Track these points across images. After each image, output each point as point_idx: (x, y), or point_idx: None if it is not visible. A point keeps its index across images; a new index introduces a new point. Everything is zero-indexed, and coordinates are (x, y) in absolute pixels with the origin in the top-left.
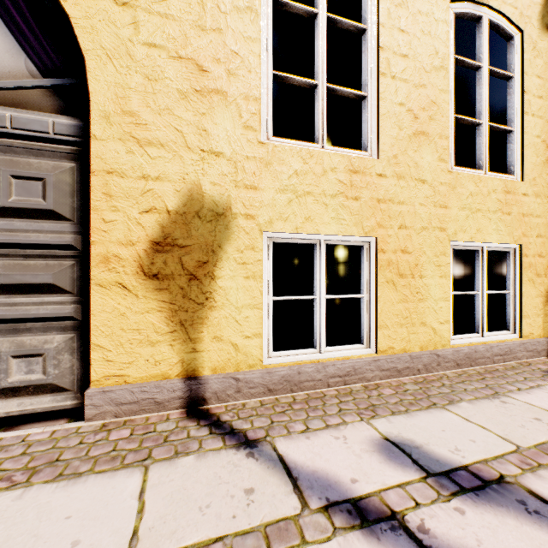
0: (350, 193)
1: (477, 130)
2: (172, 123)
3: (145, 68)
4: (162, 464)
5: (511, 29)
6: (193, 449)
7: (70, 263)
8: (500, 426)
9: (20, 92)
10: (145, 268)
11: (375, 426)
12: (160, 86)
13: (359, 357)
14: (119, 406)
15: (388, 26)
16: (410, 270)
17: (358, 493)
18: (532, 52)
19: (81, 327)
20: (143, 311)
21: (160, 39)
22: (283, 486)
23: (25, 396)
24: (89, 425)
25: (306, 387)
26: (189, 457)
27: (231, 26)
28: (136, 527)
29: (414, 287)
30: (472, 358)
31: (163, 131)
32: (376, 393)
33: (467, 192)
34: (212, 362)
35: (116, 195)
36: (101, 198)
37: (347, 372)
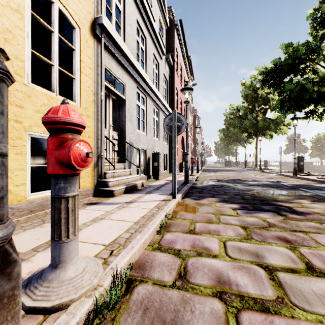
0: None
1: (52, 68)
2: None
3: None
4: None
5: (74, 23)
6: None
7: None
8: (21, 244)
9: None
10: None
11: None
12: None
13: None
14: None
15: None
16: None
17: None
18: (86, 43)
19: None
20: None
21: None
22: None
23: None
24: None
25: None
26: None
27: None
28: None
29: None
30: (44, 205)
31: None
32: None
33: (41, 102)
34: None
35: None
36: None
37: None
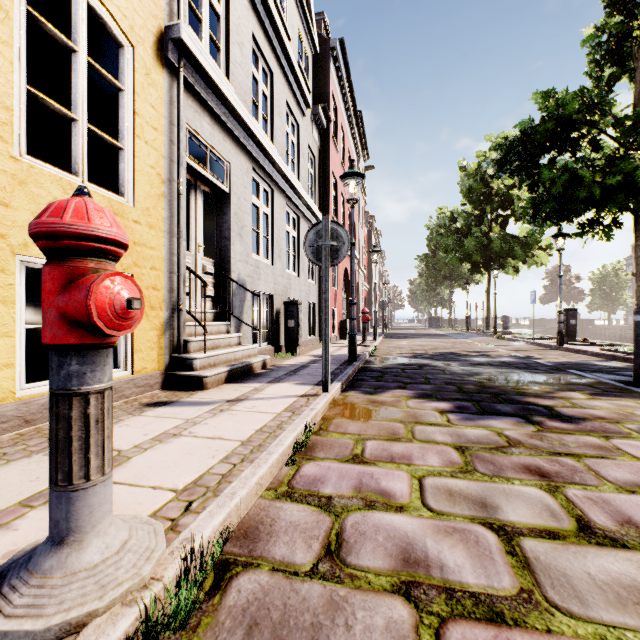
0: None
1: (74, 126)
2: None
3: None
4: None
5: (122, 36)
6: None
7: None
8: None
9: None
10: None
11: None
12: None
13: None
14: None
15: None
16: None
17: None
18: (146, 77)
19: None
20: None
21: None
22: None
23: None
24: None
25: None
26: None
27: None
28: None
29: None
30: None
31: None
32: None
33: (49, 195)
34: None
35: None
36: None
37: None
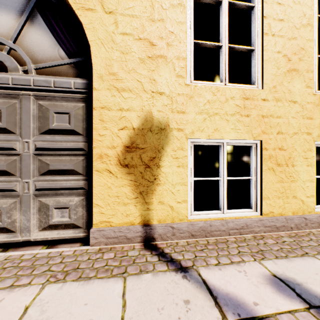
0: (243, 112)
1: None
2: (136, 77)
3: (121, 47)
4: (133, 277)
5: None
6: (150, 269)
7: (82, 158)
8: None
9: (58, 67)
10: (121, 161)
11: (265, 266)
12: (129, 56)
13: (249, 217)
14: (107, 239)
15: (269, 2)
16: (285, 161)
17: (260, 313)
18: None
19: (87, 193)
20: (120, 185)
21: (129, 30)
22: (208, 301)
23: (60, 229)
24: (92, 248)
25: (215, 234)
26: (148, 274)
27: (169, 17)
28: (122, 316)
29: (288, 172)
30: None
31: (131, 82)
32: (262, 242)
33: None
34: (158, 216)
35: (105, 120)
36: (98, 122)
37: (241, 227)
